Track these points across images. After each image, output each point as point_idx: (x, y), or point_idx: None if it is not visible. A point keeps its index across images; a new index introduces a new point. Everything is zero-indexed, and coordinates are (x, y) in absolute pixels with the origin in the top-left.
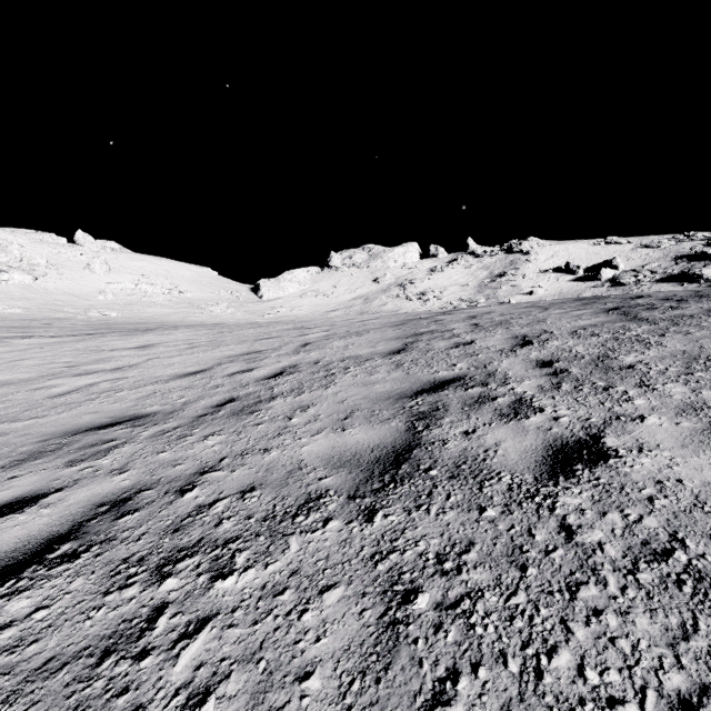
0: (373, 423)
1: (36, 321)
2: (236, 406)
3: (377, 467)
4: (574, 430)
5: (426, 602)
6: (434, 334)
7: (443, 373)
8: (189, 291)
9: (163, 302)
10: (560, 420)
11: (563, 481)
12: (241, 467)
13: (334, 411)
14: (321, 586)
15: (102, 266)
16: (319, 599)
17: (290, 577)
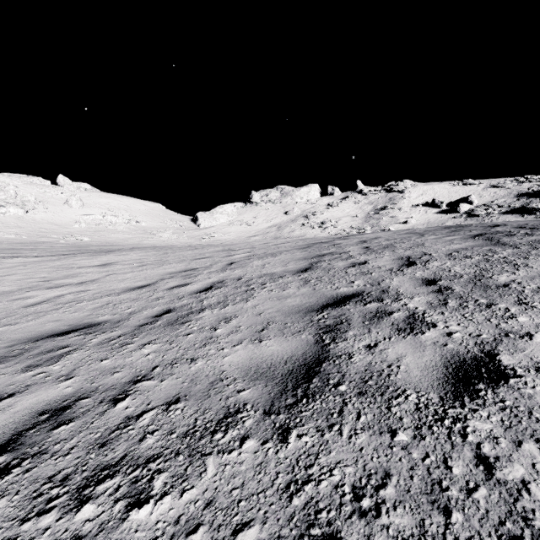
0: (286, 335)
1: (25, 244)
2: (171, 316)
3: (290, 380)
4: (469, 346)
5: None
6: (334, 256)
7: (344, 289)
8: (144, 221)
9: (124, 230)
10: (453, 336)
11: (469, 402)
12: (170, 376)
13: (253, 323)
14: (235, 523)
15: (78, 202)
16: None
17: (205, 509)
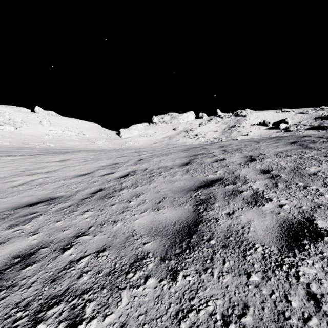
0: (175, 206)
1: (15, 148)
2: (102, 193)
3: (177, 236)
4: (294, 214)
5: None
6: (204, 155)
7: (211, 176)
8: (87, 134)
9: (75, 139)
10: (283, 207)
11: (298, 253)
12: (99, 233)
13: (153, 198)
14: None
15: (47, 122)
16: None
17: None
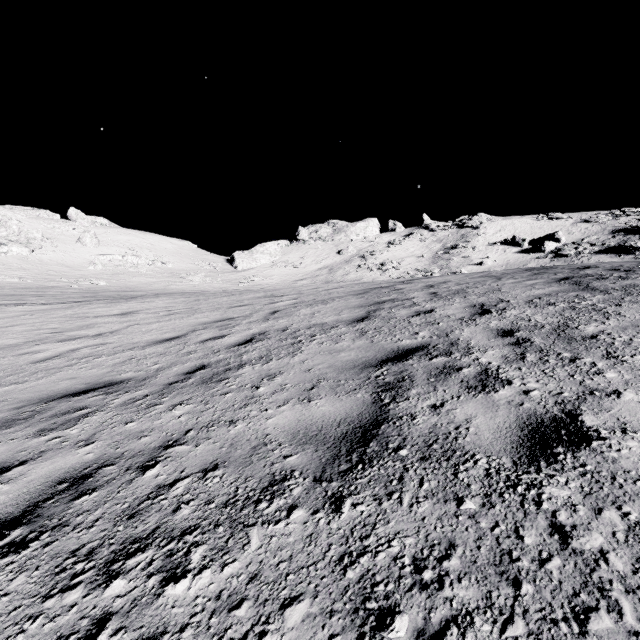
0: (339, 394)
1: (31, 289)
2: (206, 373)
3: (344, 444)
4: (548, 406)
5: (405, 628)
6: (395, 303)
7: (406, 342)
8: (171, 262)
9: (147, 272)
10: (531, 394)
11: (546, 467)
12: (206, 440)
13: (301, 380)
14: (283, 597)
15: (92, 239)
16: (280, 617)
17: (249, 583)
